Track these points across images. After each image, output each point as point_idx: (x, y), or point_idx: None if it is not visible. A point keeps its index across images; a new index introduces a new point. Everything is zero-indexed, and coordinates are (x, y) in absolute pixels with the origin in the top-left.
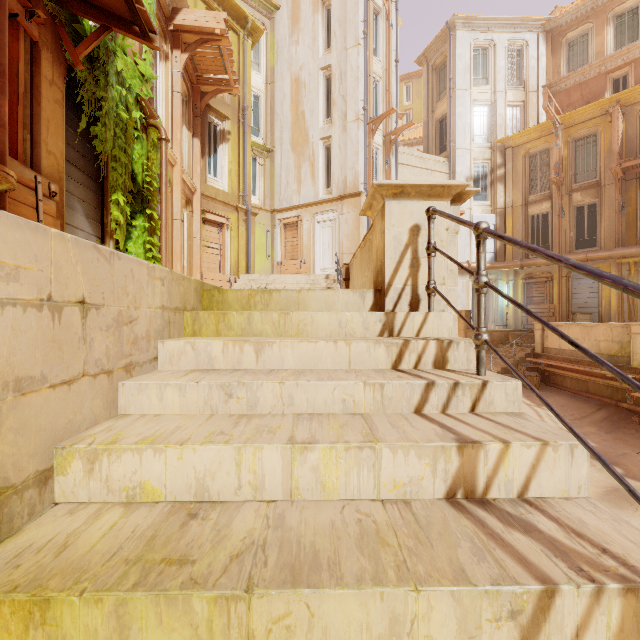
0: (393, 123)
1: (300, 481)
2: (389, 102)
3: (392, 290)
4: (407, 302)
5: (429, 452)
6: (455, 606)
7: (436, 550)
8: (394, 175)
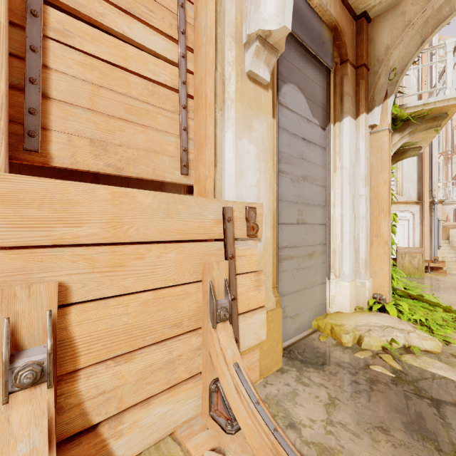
0: (449, 148)
1: (443, 255)
2: (447, 140)
3: (450, 240)
4: (453, 242)
5: (454, 254)
6: (455, 258)
7: (454, 257)
8: (450, 172)
